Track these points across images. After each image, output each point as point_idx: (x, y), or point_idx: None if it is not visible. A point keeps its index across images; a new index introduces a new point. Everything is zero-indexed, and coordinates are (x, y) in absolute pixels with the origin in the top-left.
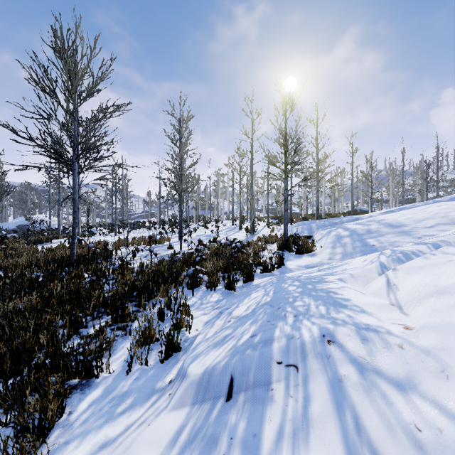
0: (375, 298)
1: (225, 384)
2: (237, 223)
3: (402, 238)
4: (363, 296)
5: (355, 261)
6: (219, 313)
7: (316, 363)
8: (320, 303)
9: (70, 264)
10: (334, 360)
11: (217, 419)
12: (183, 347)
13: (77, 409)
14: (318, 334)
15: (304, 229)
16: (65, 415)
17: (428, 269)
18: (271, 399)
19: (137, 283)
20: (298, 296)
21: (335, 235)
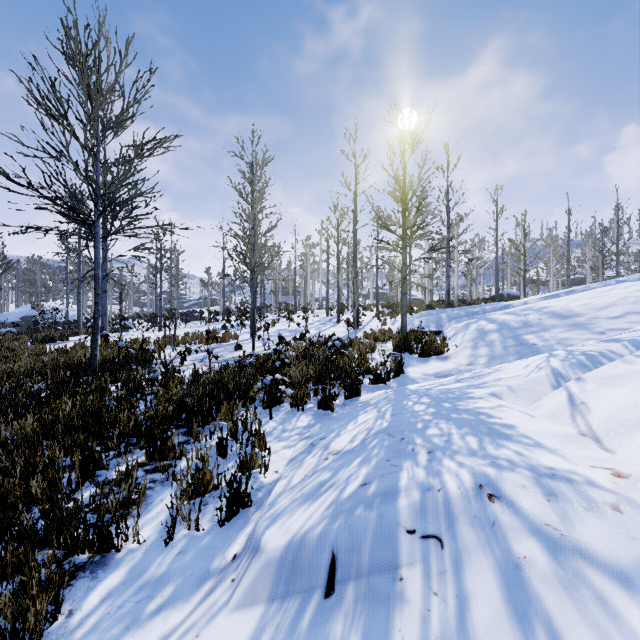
0: (553, 423)
1: (323, 567)
2: (333, 313)
3: (576, 333)
4: (534, 421)
5: (511, 366)
6: (310, 445)
7: (472, 534)
8: (467, 432)
9: (90, 372)
10: (503, 528)
11: (311, 631)
12: (256, 499)
13: (83, 606)
14: (472, 484)
15: (430, 321)
16: (62, 617)
17: (635, 378)
18: (400, 598)
19: (187, 399)
20: (431, 419)
21: (477, 330)
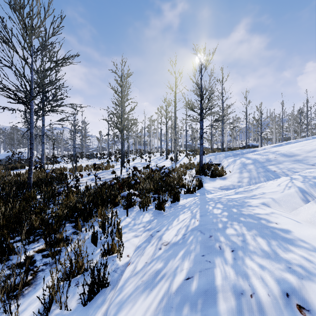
0: None
1: None
2: (164, 154)
3: (298, 165)
4: (302, 227)
5: (268, 185)
6: (150, 236)
7: None
8: (256, 234)
9: (26, 187)
10: None
11: None
12: (112, 279)
13: None
14: (279, 291)
15: (214, 158)
16: None
17: None
18: None
19: (78, 205)
20: (227, 221)
21: (241, 163)
